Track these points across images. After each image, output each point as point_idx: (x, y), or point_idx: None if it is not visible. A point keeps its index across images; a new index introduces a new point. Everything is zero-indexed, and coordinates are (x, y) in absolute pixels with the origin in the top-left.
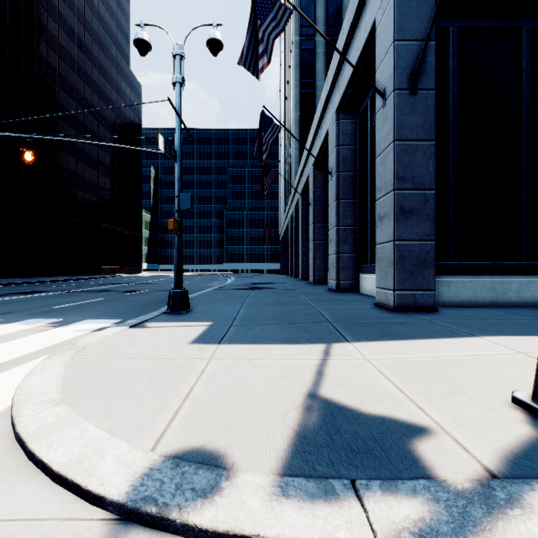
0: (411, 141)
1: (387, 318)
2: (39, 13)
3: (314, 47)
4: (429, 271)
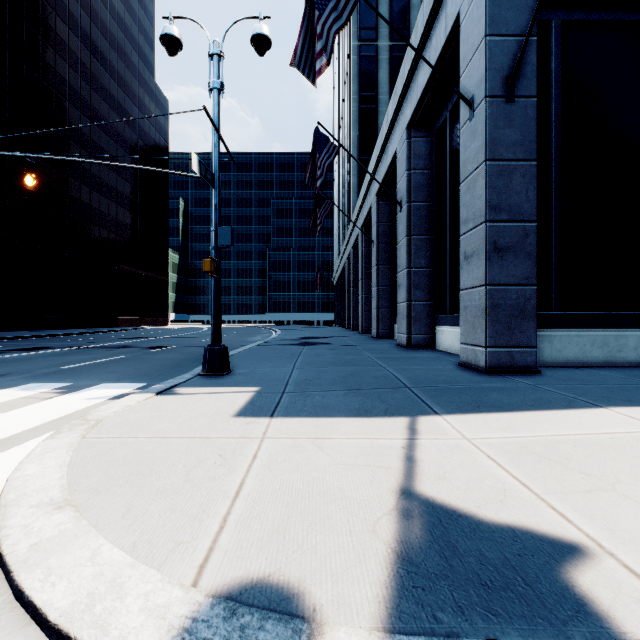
0: (507, 161)
1: (480, 382)
2: (45, 12)
3: (376, 54)
4: (530, 324)
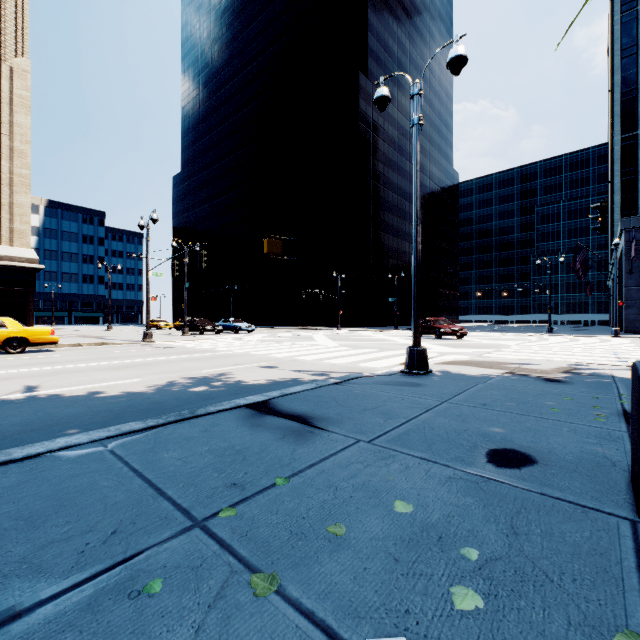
0: (630, 287)
1: None
2: None
3: (636, 140)
4: (637, 323)
